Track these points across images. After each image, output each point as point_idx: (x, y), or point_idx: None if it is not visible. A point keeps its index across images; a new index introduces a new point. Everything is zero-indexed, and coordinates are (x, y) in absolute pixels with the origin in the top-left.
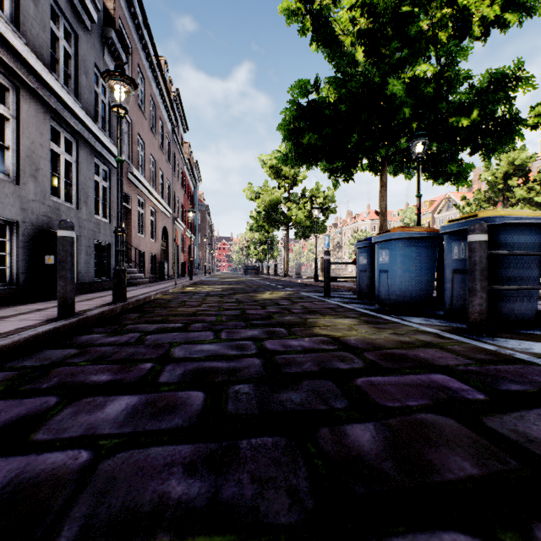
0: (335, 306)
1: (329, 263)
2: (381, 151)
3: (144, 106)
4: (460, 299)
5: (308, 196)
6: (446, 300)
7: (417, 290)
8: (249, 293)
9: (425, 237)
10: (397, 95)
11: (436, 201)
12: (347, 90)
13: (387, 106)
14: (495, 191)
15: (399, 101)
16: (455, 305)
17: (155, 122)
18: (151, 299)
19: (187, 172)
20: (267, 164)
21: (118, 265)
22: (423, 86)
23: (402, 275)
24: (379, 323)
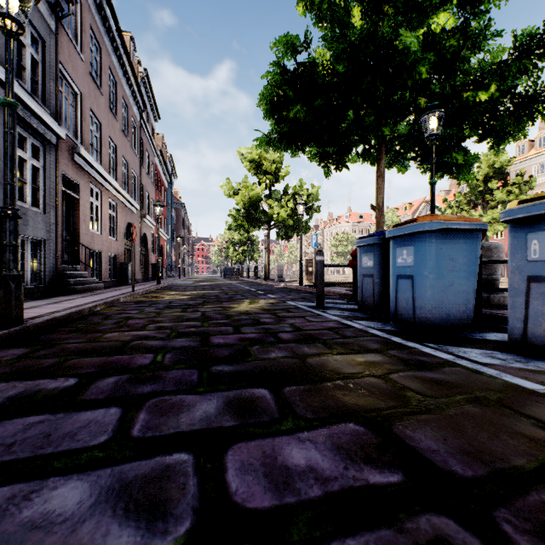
0: (337, 325)
1: (322, 265)
2: (384, 129)
3: (100, 79)
4: (544, 323)
5: (291, 194)
6: (514, 322)
7: (454, 304)
8: (223, 303)
9: (466, 229)
10: (412, 50)
11: (416, 204)
12: (345, 45)
13: (394, 70)
14: (475, 194)
15: (414, 58)
16: (533, 331)
17: (116, 102)
18: (83, 315)
19: (159, 166)
20: (247, 158)
21: (5, 268)
22: (445, 39)
23: (435, 283)
24: (427, 365)
